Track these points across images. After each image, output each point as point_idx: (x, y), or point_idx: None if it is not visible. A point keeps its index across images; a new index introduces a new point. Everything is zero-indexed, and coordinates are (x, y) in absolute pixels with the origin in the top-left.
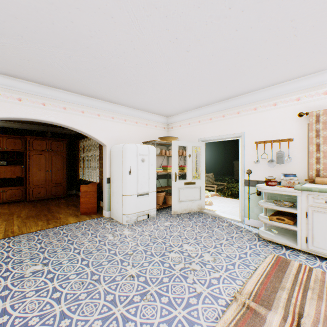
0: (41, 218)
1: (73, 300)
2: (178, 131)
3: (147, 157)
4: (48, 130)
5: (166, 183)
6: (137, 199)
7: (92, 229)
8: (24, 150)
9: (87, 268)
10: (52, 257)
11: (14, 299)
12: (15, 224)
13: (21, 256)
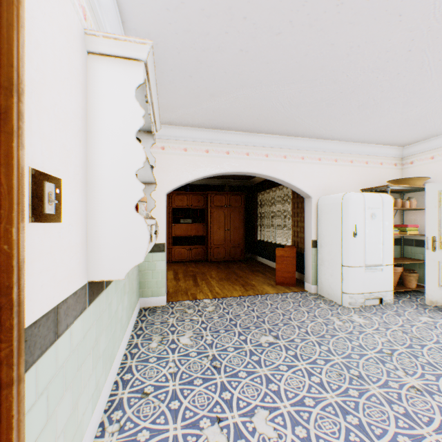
0: (234, 282)
1: (342, 393)
2: (427, 167)
3: (379, 212)
4: (226, 183)
5: (398, 253)
6: (363, 273)
7: (303, 306)
8: (205, 207)
9: (333, 356)
10: (277, 330)
11: (269, 368)
12: (213, 284)
13: (243, 321)
